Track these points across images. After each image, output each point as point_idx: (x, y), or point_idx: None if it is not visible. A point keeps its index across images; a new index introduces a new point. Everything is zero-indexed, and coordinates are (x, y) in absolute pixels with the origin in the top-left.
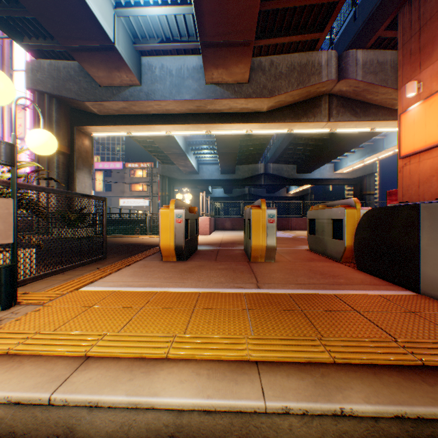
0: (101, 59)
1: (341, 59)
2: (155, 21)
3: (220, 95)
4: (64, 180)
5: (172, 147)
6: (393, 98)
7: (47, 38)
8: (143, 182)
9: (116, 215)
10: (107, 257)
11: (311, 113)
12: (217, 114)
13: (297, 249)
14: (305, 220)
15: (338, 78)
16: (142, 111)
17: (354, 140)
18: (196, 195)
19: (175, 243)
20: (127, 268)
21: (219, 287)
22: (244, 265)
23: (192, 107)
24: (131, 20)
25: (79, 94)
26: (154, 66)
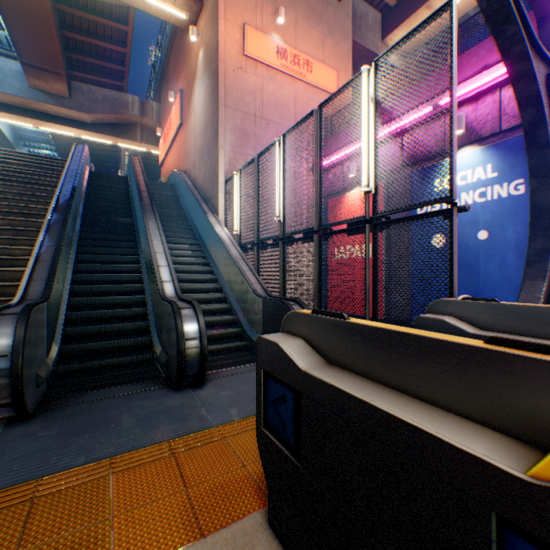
0: None
1: (145, 104)
2: None
3: (44, 100)
4: None
5: None
6: None
7: None
8: None
9: None
10: None
11: (129, 135)
12: (45, 114)
13: None
14: None
15: (143, 116)
16: None
17: None
18: None
19: None
20: None
21: None
22: None
23: (17, 102)
24: None
25: None
26: None
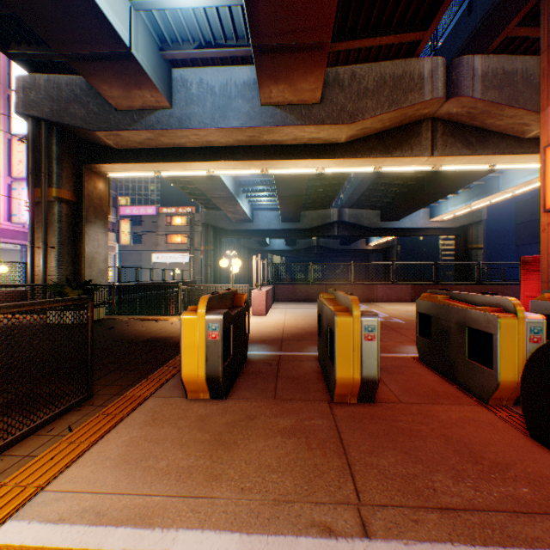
0: (114, 71)
1: (451, 68)
2: (189, 17)
3: (280, 121)
4: (69, 237)
5: (217, 189)
6: (524, 122)
7: (42, 44)
8: (182, 232)
9: (137, 287)
10: (101, 384)
11: (407, 145)
12: (276, 147)
13: (400, 357)
14: (396, 288)
15: (446, 95)
16: (173, 143)
17: (460, 179)
18: (250, 247)
19: (207, 372)
20: (120, 428)
21: (282, 525)
22: (324, 418)
23: (242, 138)
24: (155, 16)
25: (87, 121)
26: (189, 81)
